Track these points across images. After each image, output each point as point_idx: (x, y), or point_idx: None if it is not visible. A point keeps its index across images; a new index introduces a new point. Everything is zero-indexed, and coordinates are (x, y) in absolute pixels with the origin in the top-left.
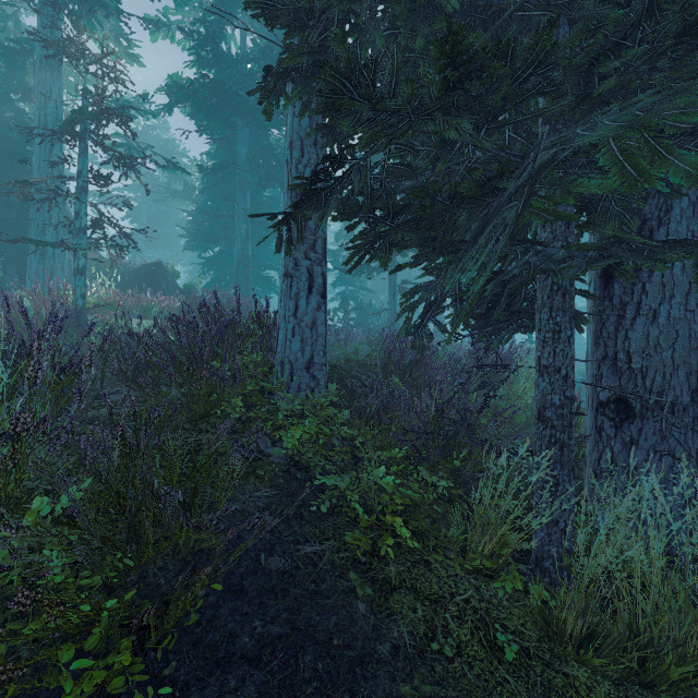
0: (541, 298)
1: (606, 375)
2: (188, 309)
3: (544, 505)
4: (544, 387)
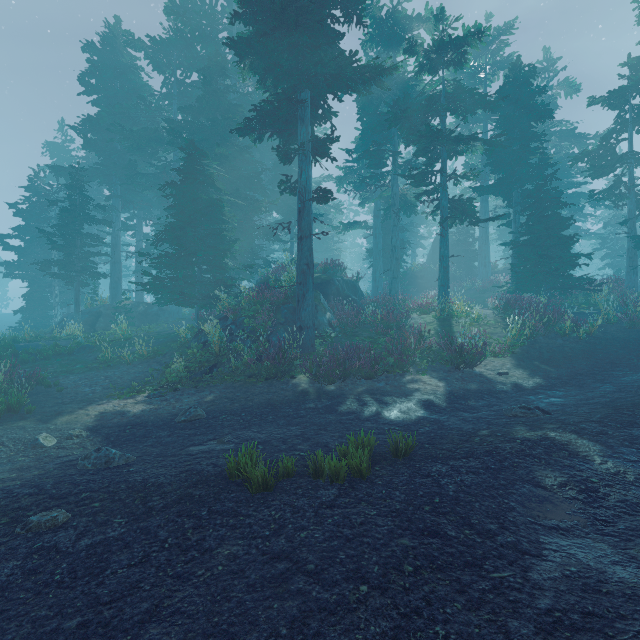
0: None
1: None
2: None
3: None
4: None
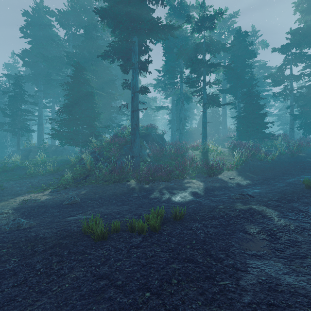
0: None
1: None
2: None
3: None
4: None
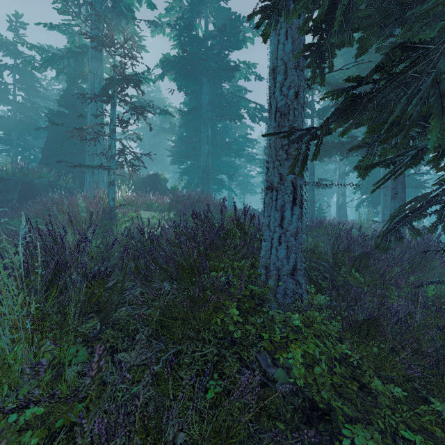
0: None
1: None
2: (175, 204)
3: None
4: None
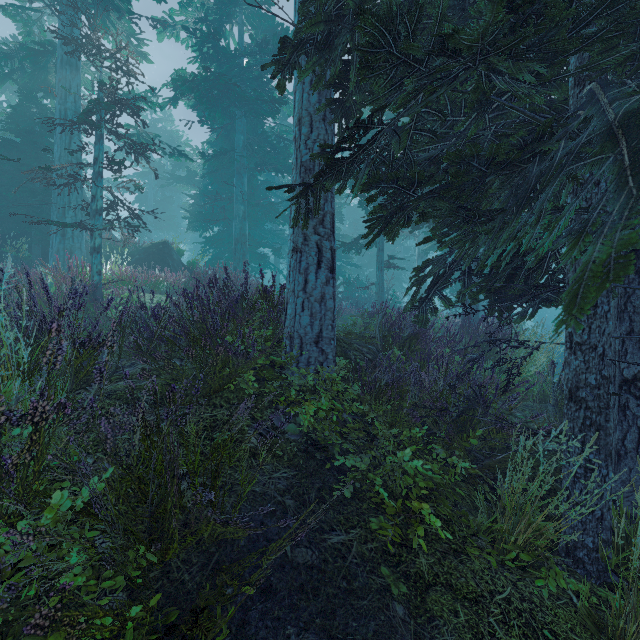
0: (573, 271)
1: (632, 351)
2: (192, 284)
3: (577, 491)
4: (577, 366)
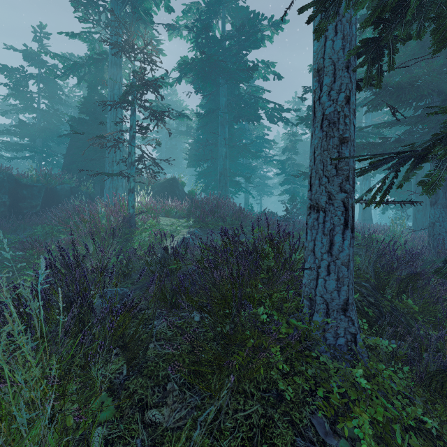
0: None
1: None
2: (193, 210)
3: None
4: None
